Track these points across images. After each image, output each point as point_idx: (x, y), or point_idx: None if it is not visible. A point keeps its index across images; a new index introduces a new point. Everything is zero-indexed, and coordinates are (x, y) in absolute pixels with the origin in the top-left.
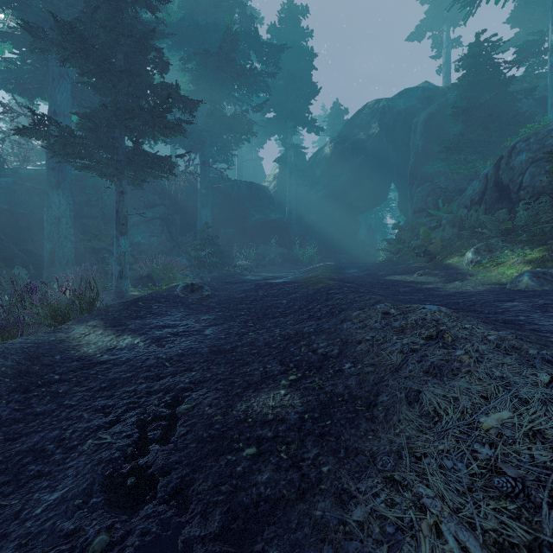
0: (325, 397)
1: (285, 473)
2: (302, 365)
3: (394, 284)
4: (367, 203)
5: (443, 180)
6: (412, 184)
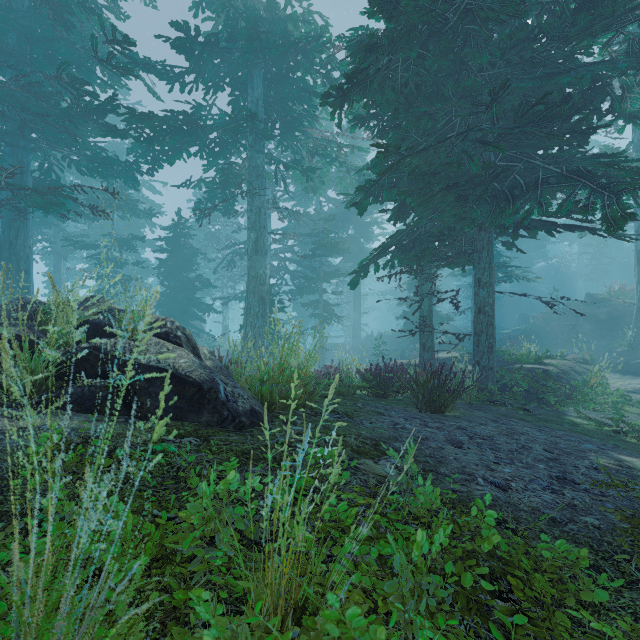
0: None
1: None
2: None
3: None
4: None
5: None
6: None
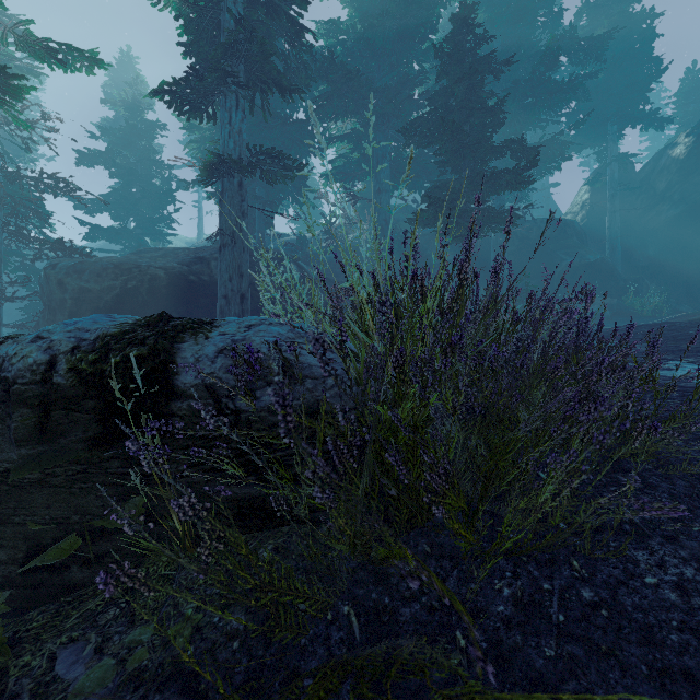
0: None
1: None
2: None
3: None
4: None
5: None
6: None
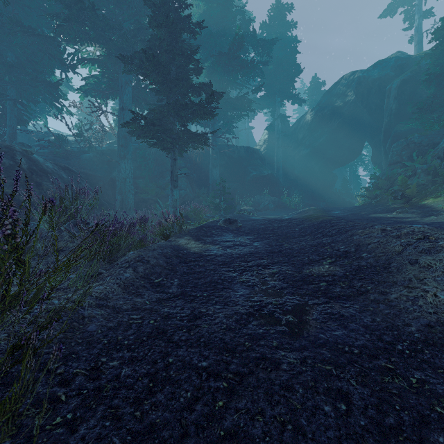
0: (355, 267)
1: (347, 289)
2: (333, 256)
3: (377, 219)
4: (343, 159)
5: (417, 136)
6: (386, 141)
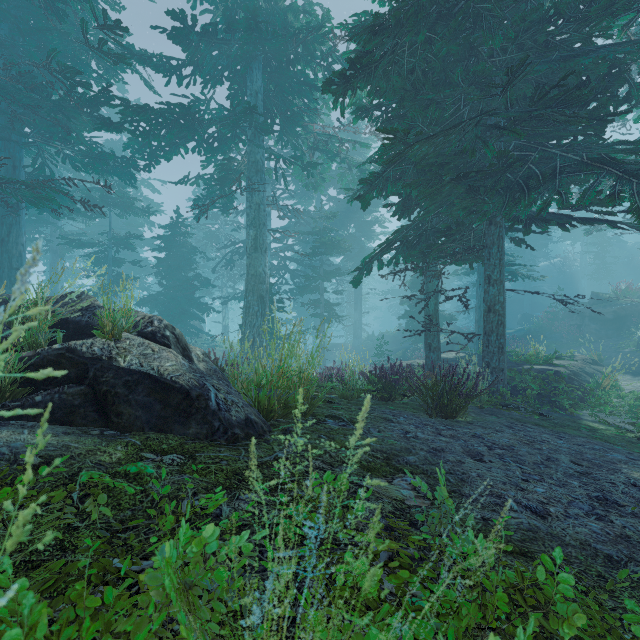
0: None
1: None
2: None
3: None
4: None
5: None
6: None
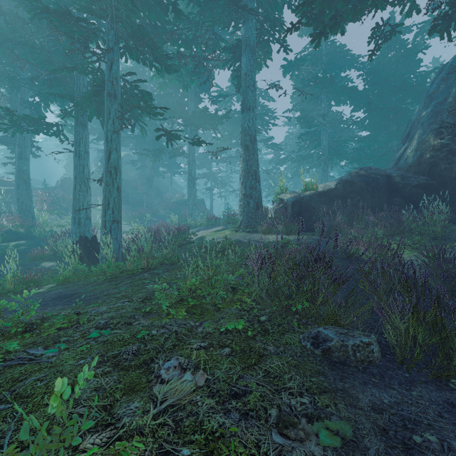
0: None
1: None
2: None
3: None
4: None
5: None
6: None
